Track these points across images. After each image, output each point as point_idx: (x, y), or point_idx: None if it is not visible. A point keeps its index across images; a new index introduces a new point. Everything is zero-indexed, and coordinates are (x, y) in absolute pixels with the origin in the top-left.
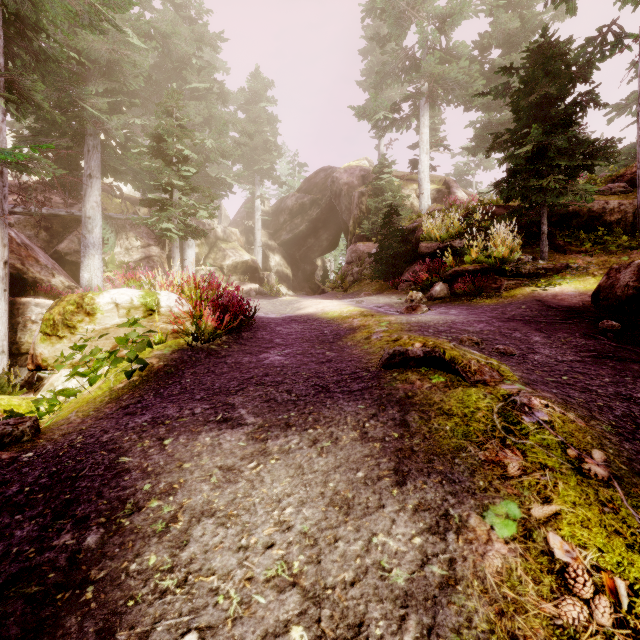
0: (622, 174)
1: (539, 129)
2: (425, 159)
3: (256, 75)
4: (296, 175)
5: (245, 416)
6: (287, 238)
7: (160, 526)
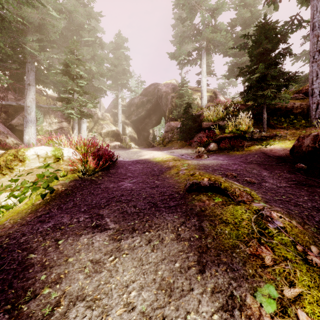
0: (301, 89)
1: (263, 65)
2: (204, 80)
3: (119, 35)
4: (139, 87)
5: (109, 223)
6: (135, 119)
7: (47, 310)
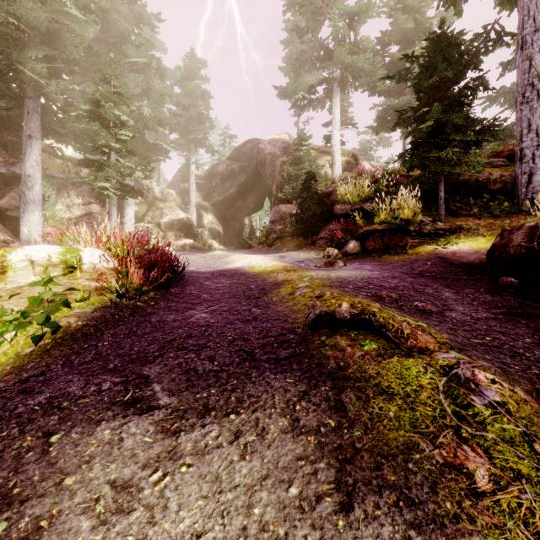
0: (501, 151)
1: (439, 107)
2: (337, 135)
3: (191, 55)
4: (227, 145)
5: (158, 394)
6: (219, 199)
7: None
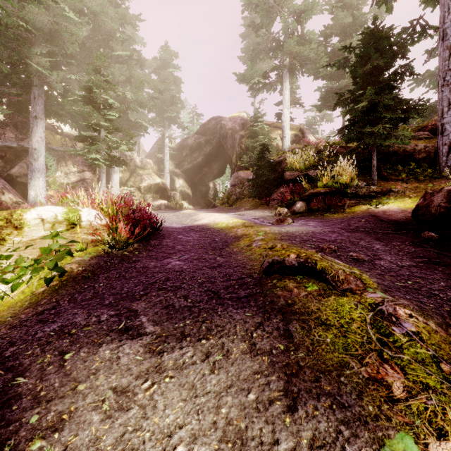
0: (425, 125)
1: (372, 90)
2: (287, 112)
3: (165, 48)
4: (195, 122)
5: (145, 324)
6: (188, 167)
7: None
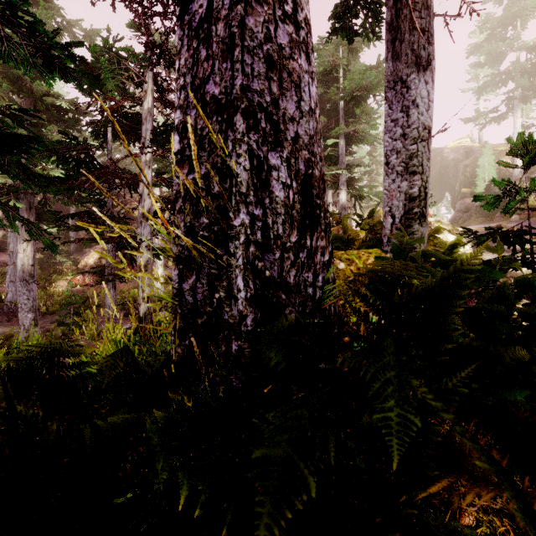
0: None
1: None
2: None
3: None
4: None
5: None
6: None
7: None
